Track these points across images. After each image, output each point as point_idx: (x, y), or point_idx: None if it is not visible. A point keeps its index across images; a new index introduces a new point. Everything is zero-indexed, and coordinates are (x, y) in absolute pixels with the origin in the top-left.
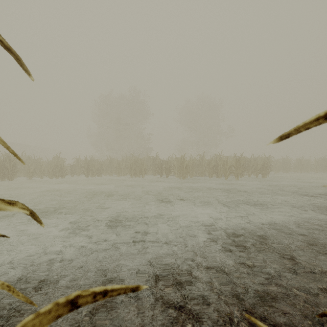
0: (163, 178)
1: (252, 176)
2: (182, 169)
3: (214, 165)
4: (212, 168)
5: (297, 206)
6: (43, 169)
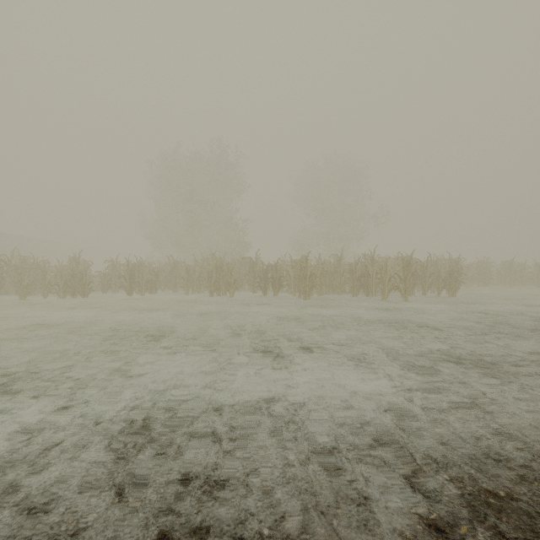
0: (268, 297)
1: (428, 292)
2: (304, 282)
3: (361, 274)
4: (358, 279)
5: None
6: (48, 281)
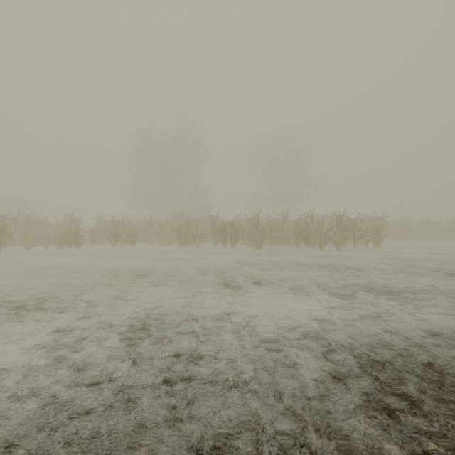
0: (227, 248)
1: (358, 244)
2: (256, 235)
3: (303, 229)
4: (300, 233)
5: None
6: (49, 234)
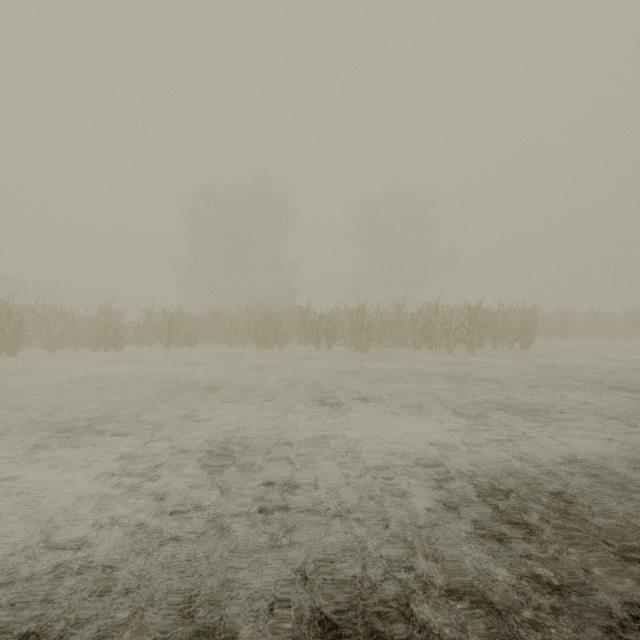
0: (321, 351)
1: (500, 346)
2: (360, 334)
3: (424, 325)
4: (421, 330)
5: (612, 415)
6: (79, 332)
